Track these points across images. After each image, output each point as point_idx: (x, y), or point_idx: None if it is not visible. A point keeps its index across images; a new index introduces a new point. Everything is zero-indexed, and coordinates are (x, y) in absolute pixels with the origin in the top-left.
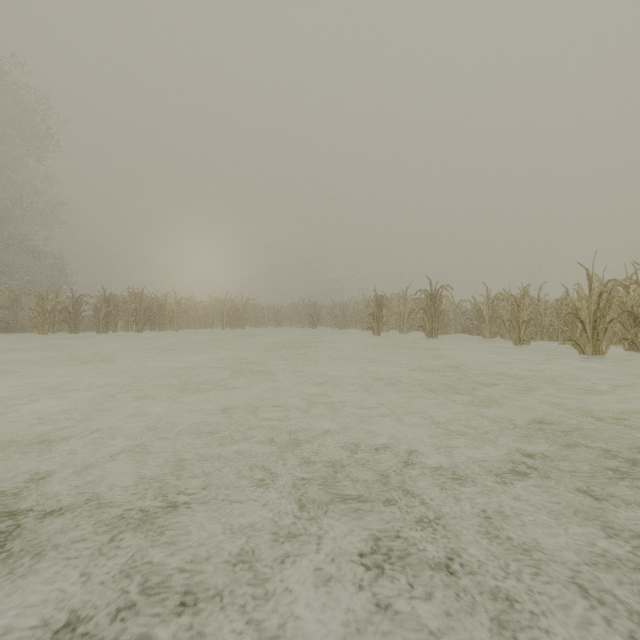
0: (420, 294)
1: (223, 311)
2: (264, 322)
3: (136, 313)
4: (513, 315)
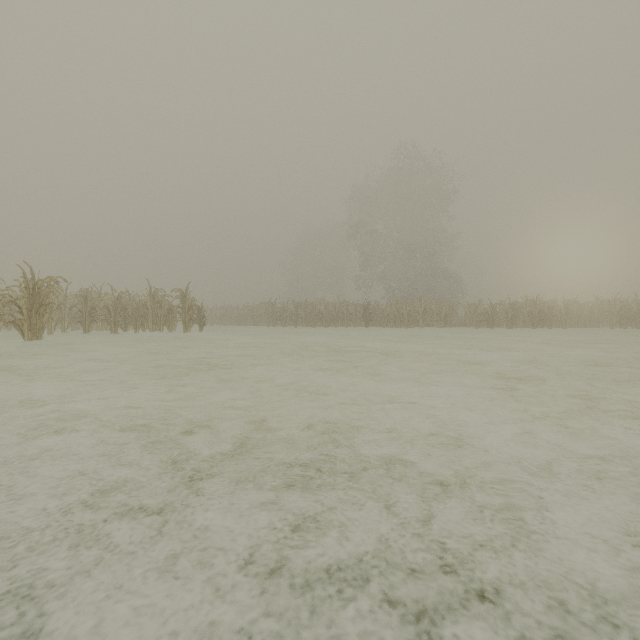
0: None
1: (612, 311)
2: None
3: (531, 314)
4: None
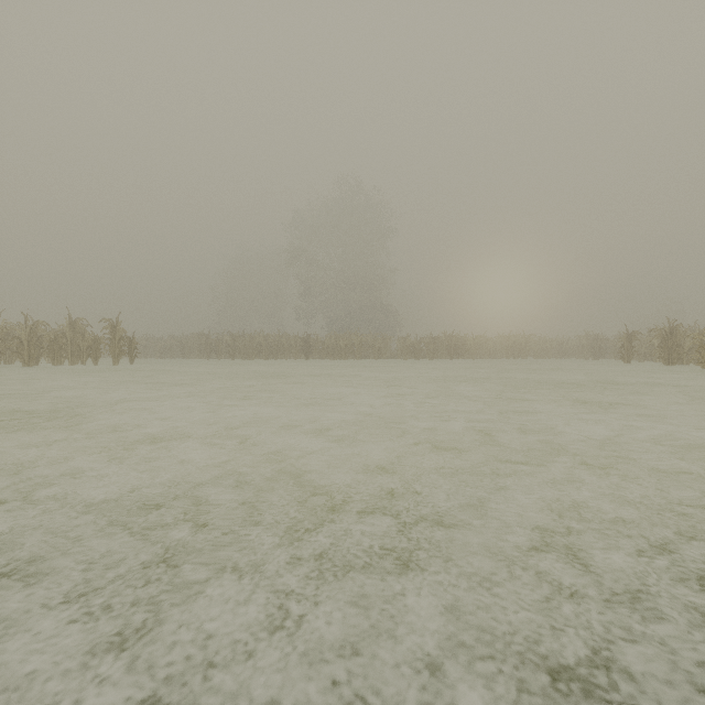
0: (654, 331)
1: (508, 345)
2: (546, 354)
3: (448, 348)
4: (701, 348)
